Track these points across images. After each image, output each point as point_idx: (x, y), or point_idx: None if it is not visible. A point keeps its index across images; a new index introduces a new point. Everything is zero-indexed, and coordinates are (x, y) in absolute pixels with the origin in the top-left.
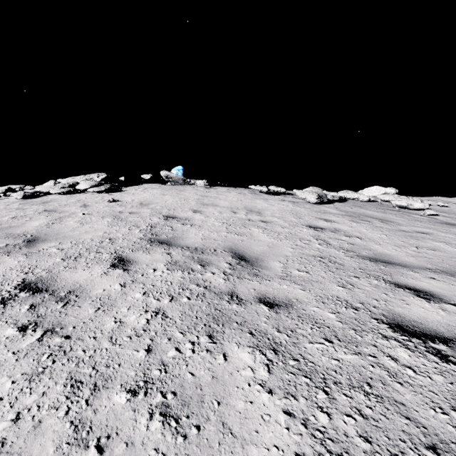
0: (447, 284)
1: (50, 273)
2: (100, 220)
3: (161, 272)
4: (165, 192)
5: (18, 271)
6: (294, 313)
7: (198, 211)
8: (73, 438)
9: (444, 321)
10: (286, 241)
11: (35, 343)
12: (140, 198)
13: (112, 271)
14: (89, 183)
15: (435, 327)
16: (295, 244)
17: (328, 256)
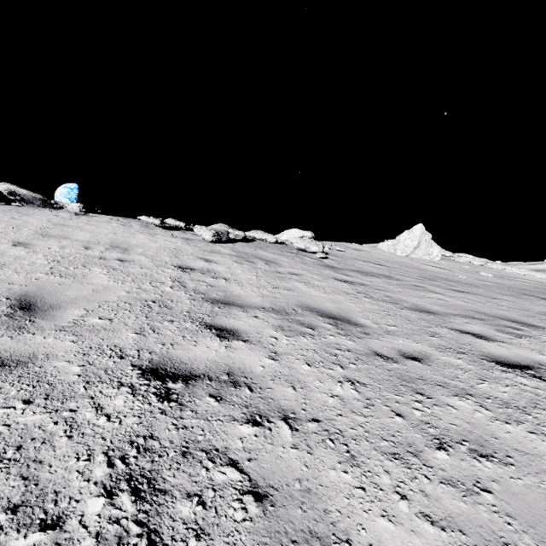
0: (263, 321)
1: None
2: None
3: None
4: None
5: None
6: (17, 374)
7: (24, 244)
8: None
9: (214, 358)
10: (130, 284)
11: None
12: None
13: None
14: None
15: (197, 365)
16: (139, 287)
17: (165, 299)
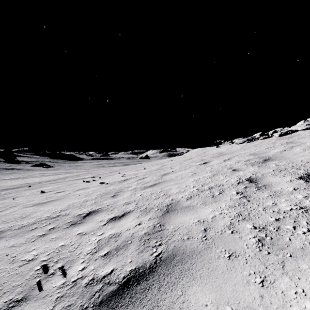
0: None
1: (262, 176)
2: None
3: None
4: None
5: (251, 173)
6: None
7: None
8: (228, 225)
9: None
10: None
11: (237, 198)
12: None
13: (296, 181)
14: None
15: None
16: None
17: None
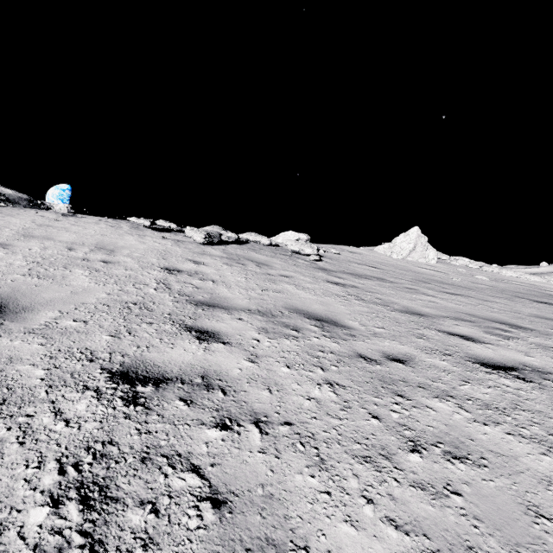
0: (247, 324)
1: None
2: None
3: None
4: None
5: None
6: None
7: (4, 244)
8: None
9: (190, 361)
10: (112, 286)
11: None
12: None
13: None
14: None
15: (171, 368)
16: (121, 288)
17: (147, 301)
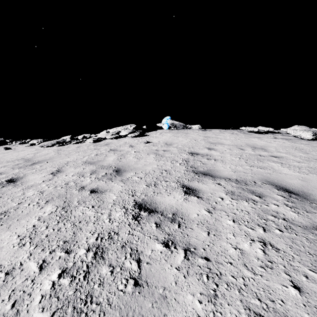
0: None
1: (148, 197)
2: (148, 156)
3: (229, 201)
4: (176, 134)
5: (126, 193)
6: None
7: (211, 148)
8: None
9: None
10: (314, 175)
11: (186, 261)
12: (162, 140)
13: (190, 198)
14: (127, 131)
15: None
16: None
17: None
